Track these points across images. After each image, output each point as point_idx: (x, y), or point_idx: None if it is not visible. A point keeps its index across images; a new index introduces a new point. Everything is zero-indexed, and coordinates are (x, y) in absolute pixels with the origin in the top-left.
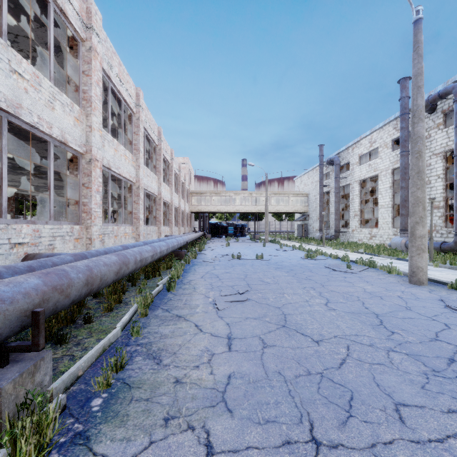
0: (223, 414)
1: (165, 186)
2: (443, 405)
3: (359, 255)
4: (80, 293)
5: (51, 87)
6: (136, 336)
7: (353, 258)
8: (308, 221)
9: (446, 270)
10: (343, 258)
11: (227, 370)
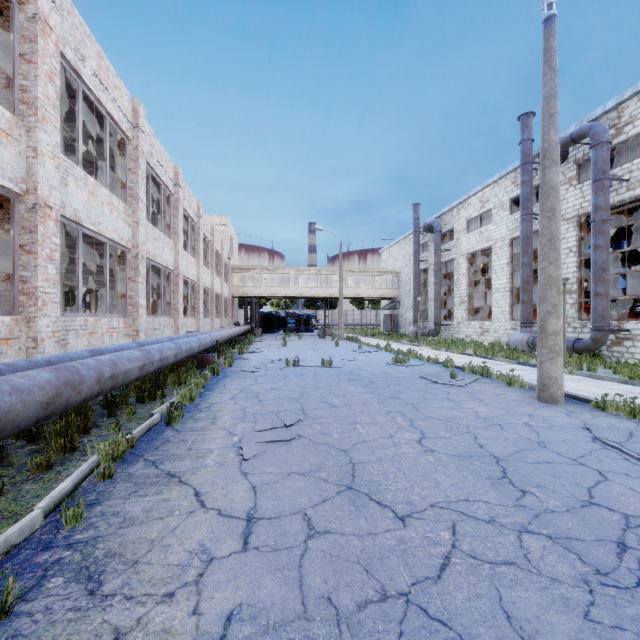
0: None
1: (187, 256)
2: None
3: (467, 358)
4: None
5: None
6: (72, 525)
7: (459, 362)
8: (398, 310)
9: (584, 380)
10: (446, 364)
11: (228, 600)
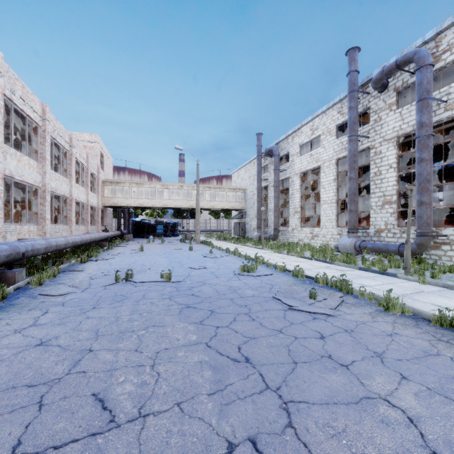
0: None
1: (20, 156)
2: None
3: (309, 262)
4: None
5: None
6: None
7: (304, 268)
8: (245, 219)
9: (447, 293)
10: (296, 273)
11: None
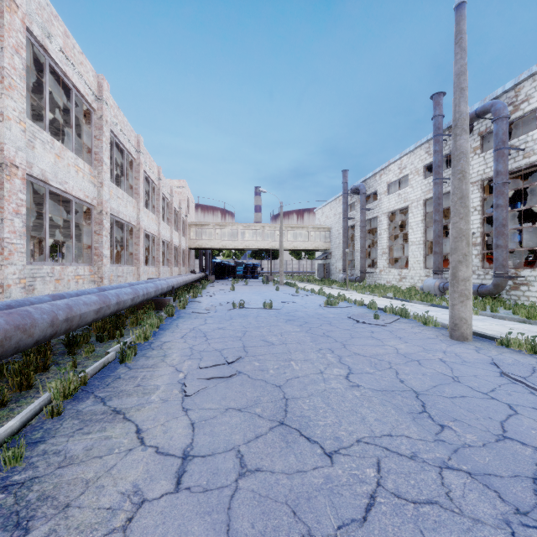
0: None
1: (148, 213)
2: None
3: (388, 300)
4: None
5: None
6: (11, 465)
7: (381, 304)
8: (330, 260)
9: (488, 320)
10: (370, 306)
11: None
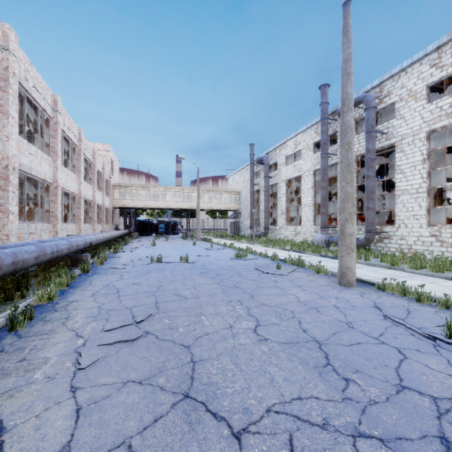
0: None
1: (67, 172)
2: None
3: (287, 252)
4: None
5: None
6: None
7: (281, 256)
8: (239, 219)
9: (364, 267)
10: (273, 257)
11: None
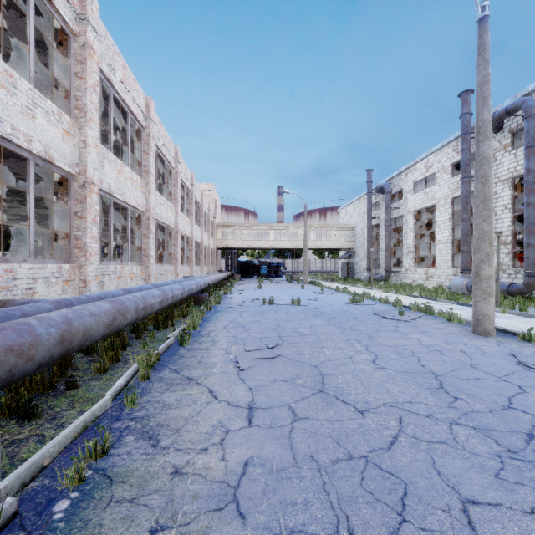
0: (232, 521)
1: (183, 216)
2: (525, 503)
3: (413, 299)
4: (51, 354)
5: (31, 90)
6: (130, 407)
7: (406, 302)
8: (354, 259)
9: (516, 318)
10: (395, 303)
11: (244, 454)
